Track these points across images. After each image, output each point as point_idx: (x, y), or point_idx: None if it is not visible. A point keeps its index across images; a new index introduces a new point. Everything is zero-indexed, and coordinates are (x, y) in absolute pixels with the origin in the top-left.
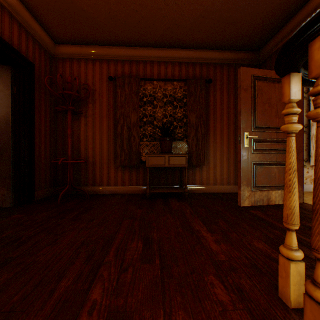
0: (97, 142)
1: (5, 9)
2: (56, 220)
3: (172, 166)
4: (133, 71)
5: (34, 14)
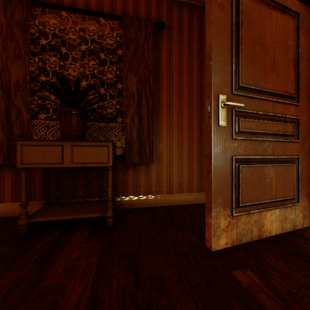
0: None
1: None
2: None
3: (79, 166)
4: None
5: None
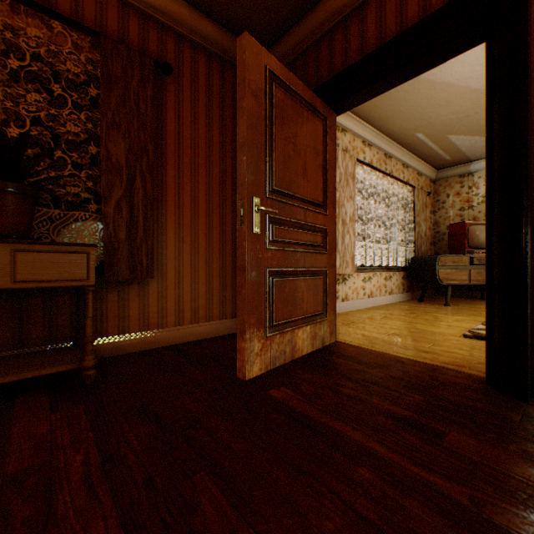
0: None
1: None
2: None
3: (29, 287)
4: None
5: None
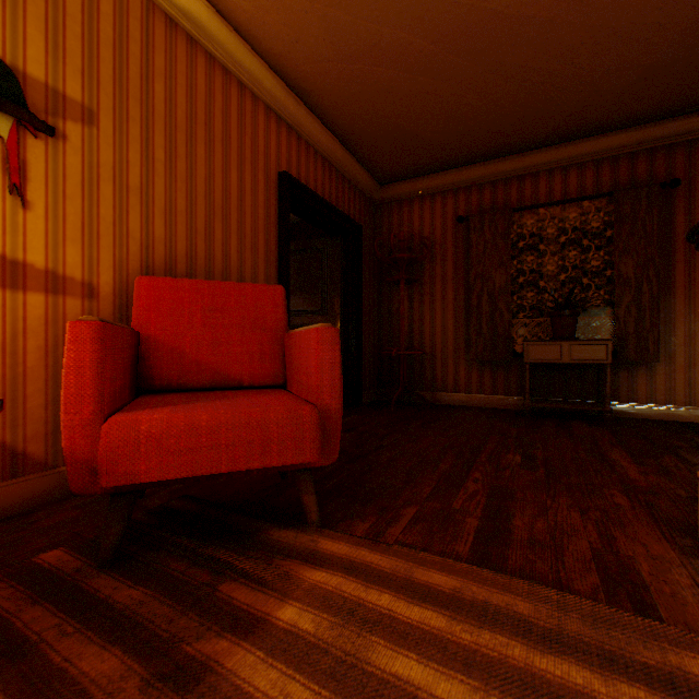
0: (437, 323)
1: (339, 173)
2: (401, 425)
3: (575, 363)
4: (498, 199)
5: (362, 163)
